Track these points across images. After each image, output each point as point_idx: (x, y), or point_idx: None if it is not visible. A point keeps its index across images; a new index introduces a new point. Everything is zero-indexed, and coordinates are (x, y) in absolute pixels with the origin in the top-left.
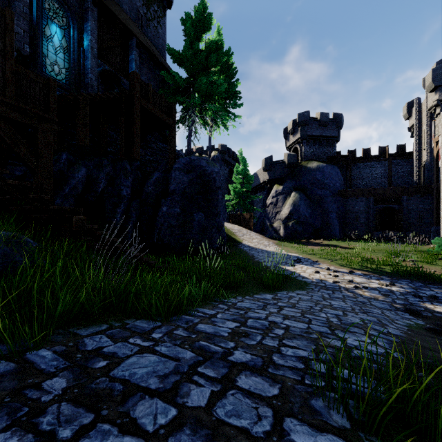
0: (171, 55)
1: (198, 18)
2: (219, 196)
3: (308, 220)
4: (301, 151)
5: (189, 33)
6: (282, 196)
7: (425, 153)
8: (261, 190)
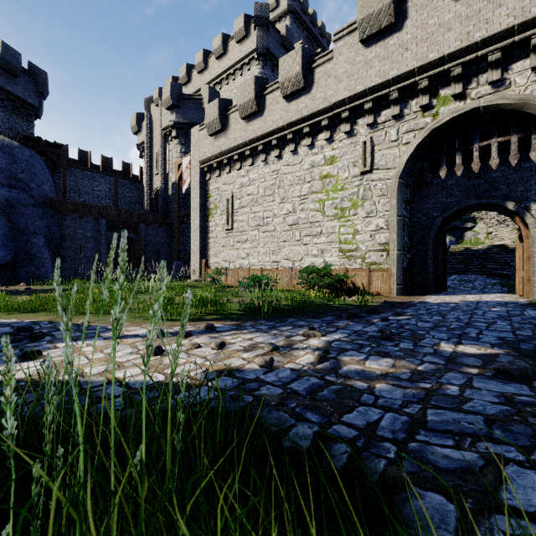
0: None
1: None
2: None
3: None
4: None
5: None
6: None
7: (157, 179)
8: None
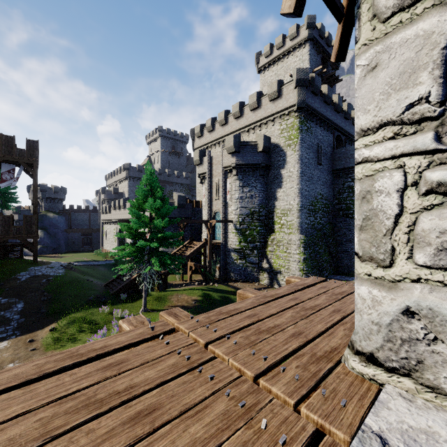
0: None
1: None
2: None
3: (49, 245)
4: (42, 204)
5: None
6: None
7: None
8: None
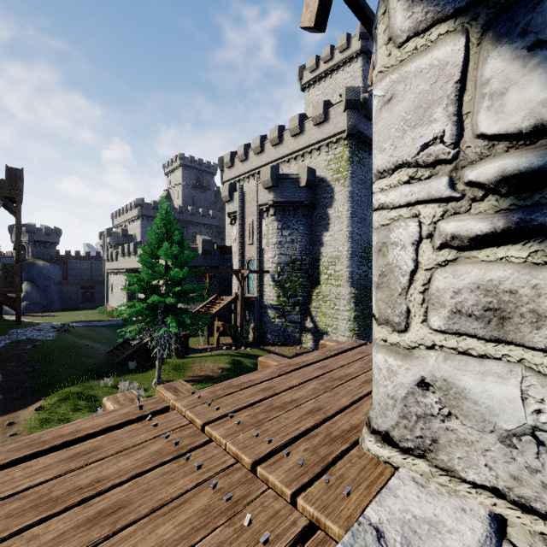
0: None
1: None
2: None
3: (39, 301)
4: (29, 250)
5: None
6: None
7: None
8: None
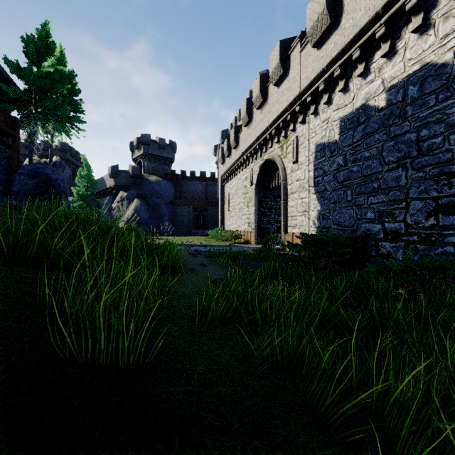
0: (9, 66)
1: (42, 47)
2: (64, 198)
3: (147, 222)
4: (144, 165)
5: (32, 56)
6: (127, 201)
7: None
8: (108, 195)
